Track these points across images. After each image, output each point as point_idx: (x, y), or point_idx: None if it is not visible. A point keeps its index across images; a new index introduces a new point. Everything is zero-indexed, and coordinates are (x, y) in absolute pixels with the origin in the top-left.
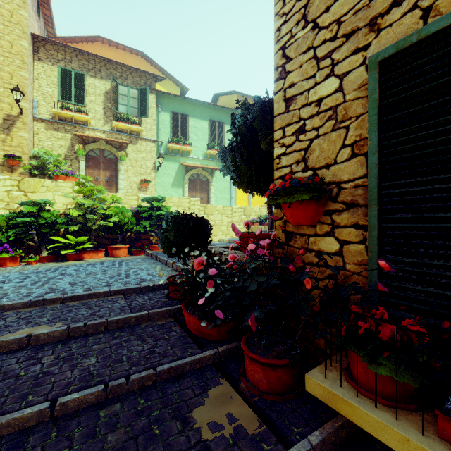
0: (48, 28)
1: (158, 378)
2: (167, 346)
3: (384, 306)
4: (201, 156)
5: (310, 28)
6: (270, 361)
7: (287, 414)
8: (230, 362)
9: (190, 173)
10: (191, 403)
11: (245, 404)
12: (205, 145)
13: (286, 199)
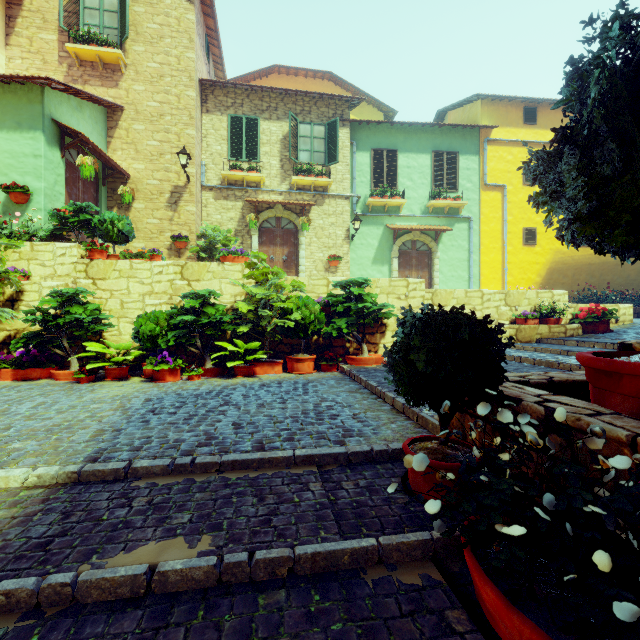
0: (218, 73)
1: None
2: None
3: None
4: (418, 211)
5: None
6: None
7: None
8: None
9: (401, 241)
10: None
11: None
12: (425, 193)
13: None
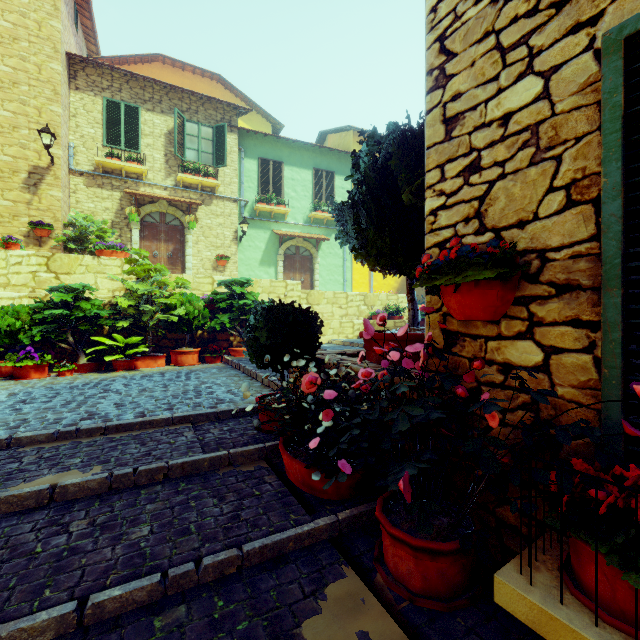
0: (90, 45)
1: (246, 562)
2: (258, 508)
3: (634, 463)
4: (301, 220)
5: (489, 1)
6: (427, 545)
7: (458, 636)
8: (356, 537)
9: (286, 246)
10: (298, 609)
11: (387, 614)
12: (307, 205)
13: (452, 279)
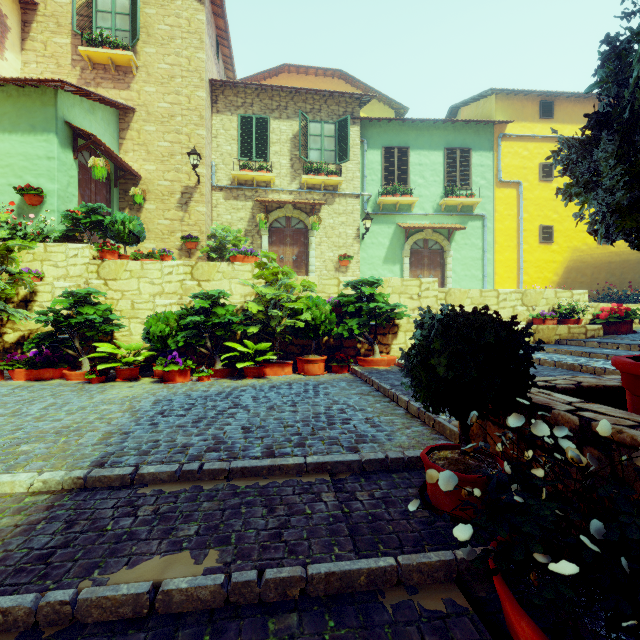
0: (228, 73)
1: None
2: None
3: None
4: (430, 209)
5: None
6: None
7: None
8: None
9: (413, 240)
10: None
11: None
12: (437, 191)
13: None
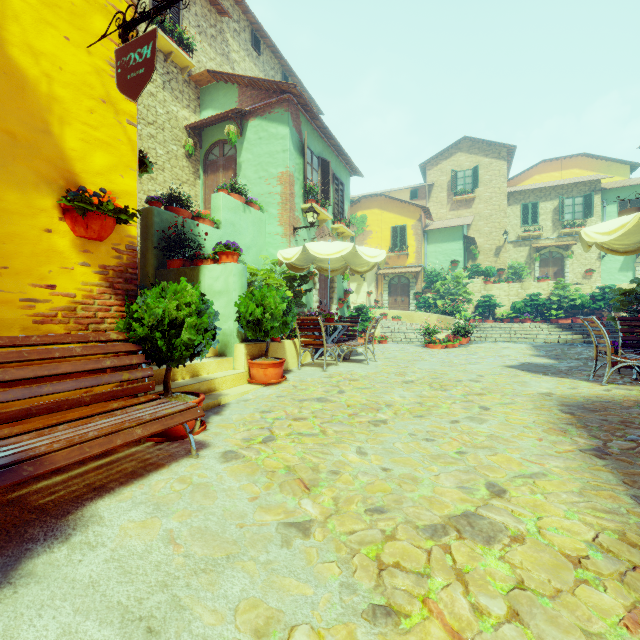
0: None
1: None
2: None
3: None
4: None
5: None
6: None
7: None
8: None
9: None
10: None
11: None
12: None
13: None
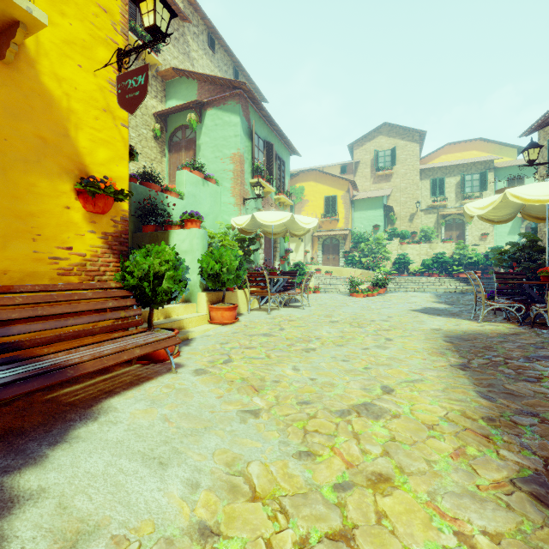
0: None
1: None
2: None
3: None
4: None
5: None
6: None
7: None
8: None
9: (526, 222)
10: None
11: None
12: None
13: None
